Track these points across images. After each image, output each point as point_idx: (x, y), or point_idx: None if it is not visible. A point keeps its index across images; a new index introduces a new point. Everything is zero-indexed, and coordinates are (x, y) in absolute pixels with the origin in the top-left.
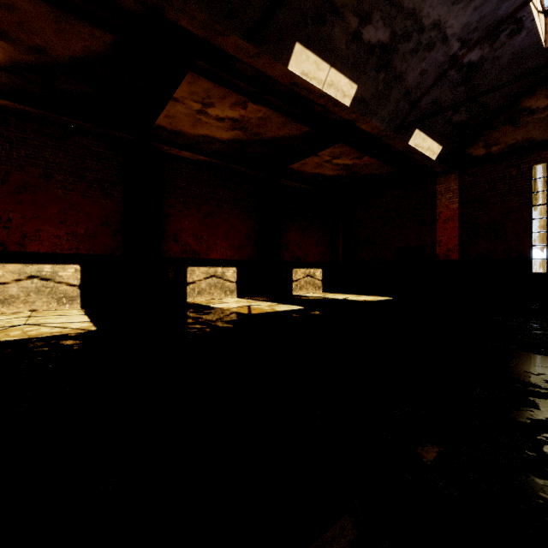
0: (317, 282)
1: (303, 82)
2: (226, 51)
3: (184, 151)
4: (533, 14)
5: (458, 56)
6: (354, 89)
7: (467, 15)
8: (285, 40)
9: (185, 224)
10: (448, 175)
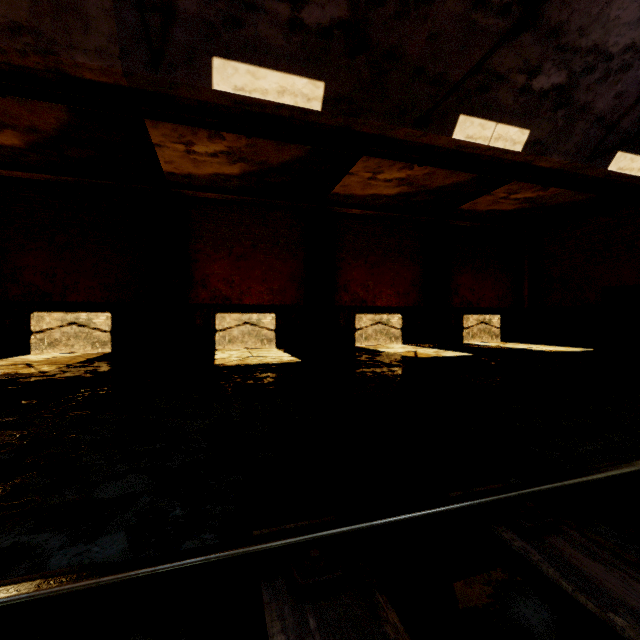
0: (493, 330)
1: (468, 143)
2: (397, 138)
3: (353, 209)
4: None
5: None
6: (526, 134)
7: None
8: (449, 117)
9: (353, 275)
10: None
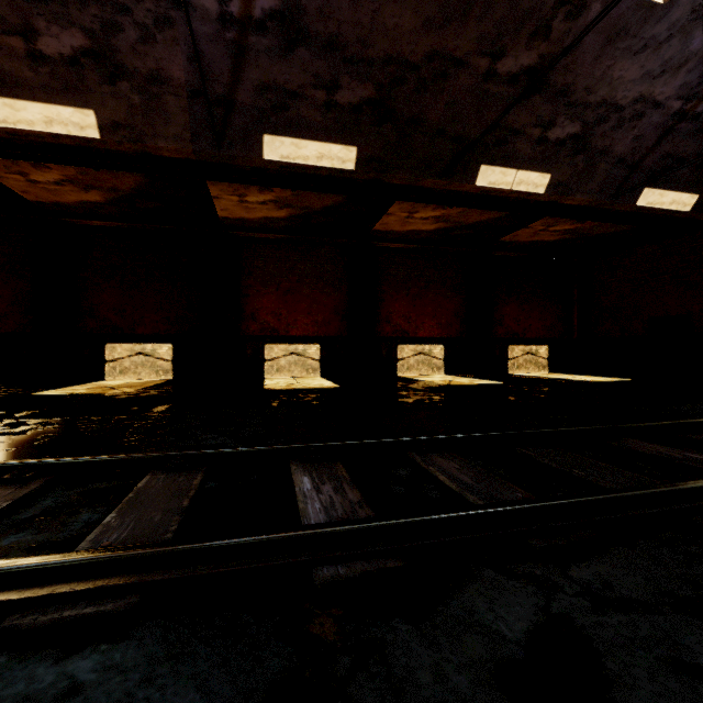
0: (540, 361)
1: (491, 189)
2: (425, 187)
3: (395, 243)
4: None
5: (685, 110)
6: (548, 178)
7: (680, 79)
8: (471, 167)
9: (395, 307)
10: None
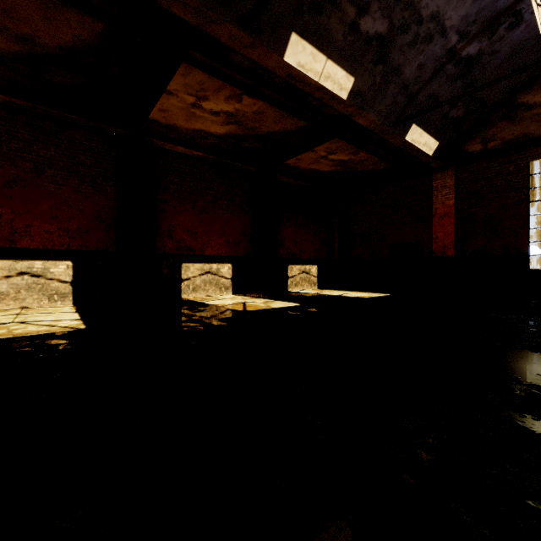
0: (312, 279)
1: (299, 74)
2: (220, 41)
3: (178, 146)
4: (532, 6)
5: (456, 49)
6: (351, 82)
7: (466, 7)
8: (281, 30)
9: (179, 220)
10: (444, 171)
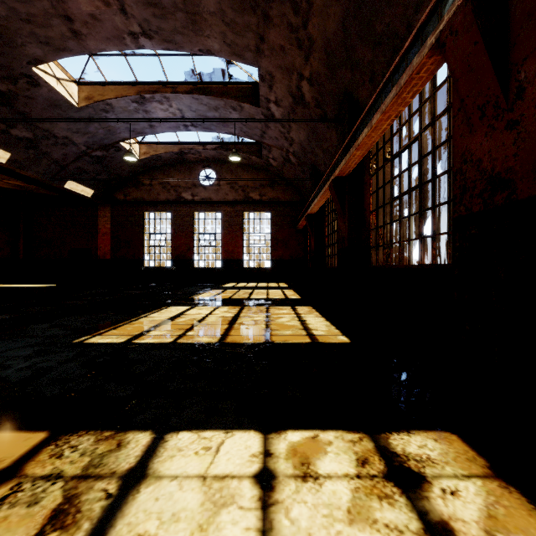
0: None
1: None
2: None
3: None
4: (124, 146)
5: (88, 152)
6: (9, 155)
7: (85, 138)
8: None
9: None
10: (105, 206)
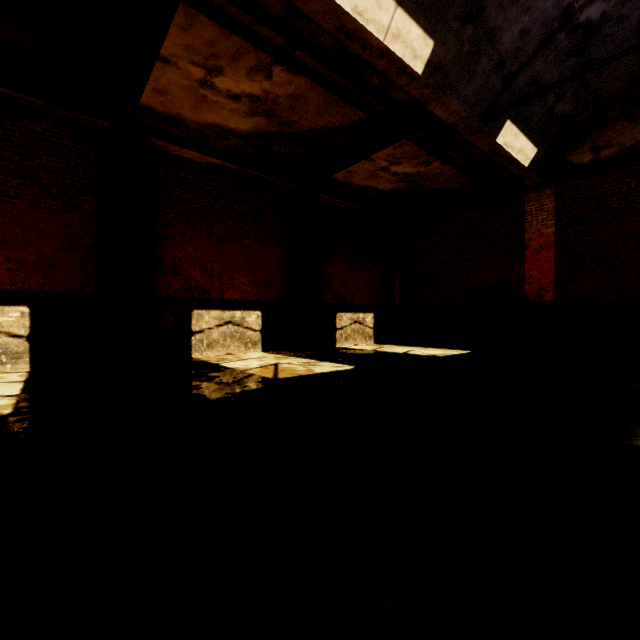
0: (367, 331)
1: (355, 27)
2: None
3: (186, 148)
4: None
5: (573, 9)
6: (430, 48)
7: None
8: None
9: (189, 251)
10: (540, 190)
